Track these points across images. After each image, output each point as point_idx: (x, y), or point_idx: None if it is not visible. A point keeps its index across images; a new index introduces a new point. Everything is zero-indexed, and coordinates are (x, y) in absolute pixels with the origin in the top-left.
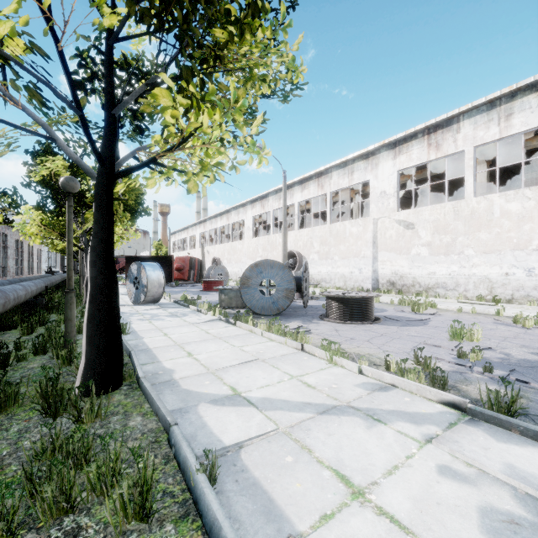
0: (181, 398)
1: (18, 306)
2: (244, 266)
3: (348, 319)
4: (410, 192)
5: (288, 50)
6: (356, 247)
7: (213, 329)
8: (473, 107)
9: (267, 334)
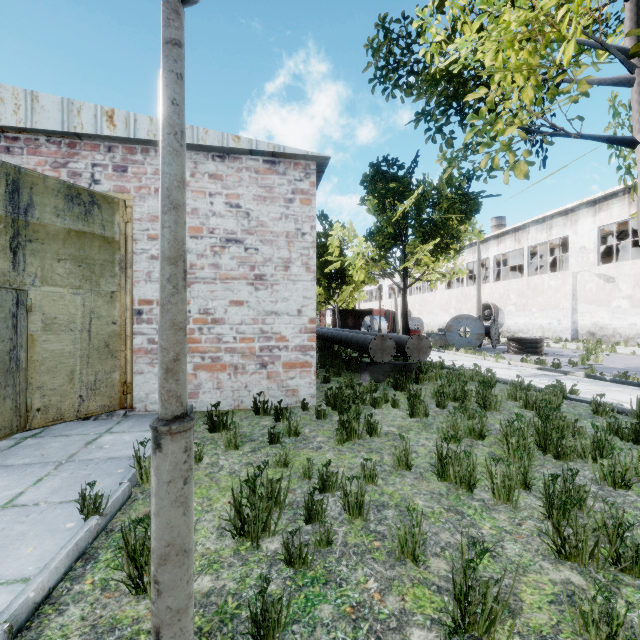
0: None
1: (317, 340)
2: (435, 318)
3: (521, 352)
4: None
5: (476, 230)
6: (554, 299)
7: (433, 353)
8: None
9: (465, 354)
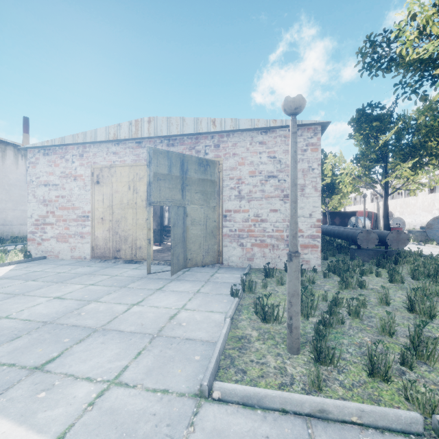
0: None
1: None
2: (417, 218)
3: None
4: None
5: None
6: None
7: (412, 246)
8: None
9: None
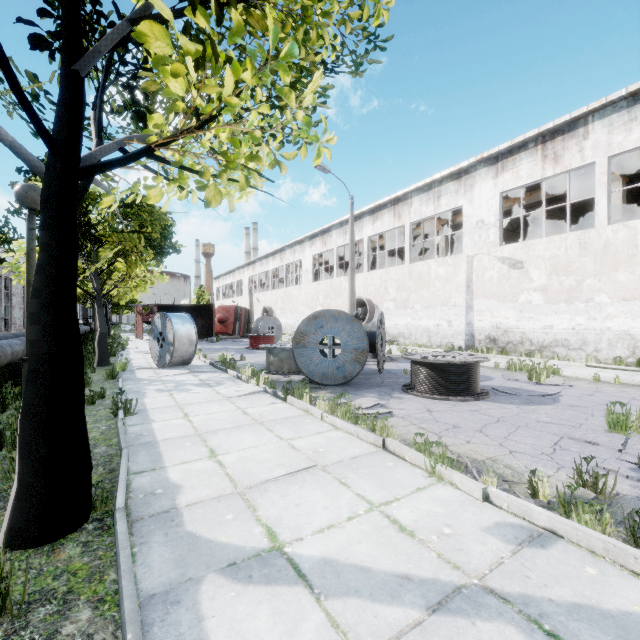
0: (179, 555)
1: (3, 370)
2: (301, 317)
3: (443, 392)
4: (511, 223)
5: None
6: (443, 293)
7: (254, 408)
8: (608, 102)
9: (330, 418)
